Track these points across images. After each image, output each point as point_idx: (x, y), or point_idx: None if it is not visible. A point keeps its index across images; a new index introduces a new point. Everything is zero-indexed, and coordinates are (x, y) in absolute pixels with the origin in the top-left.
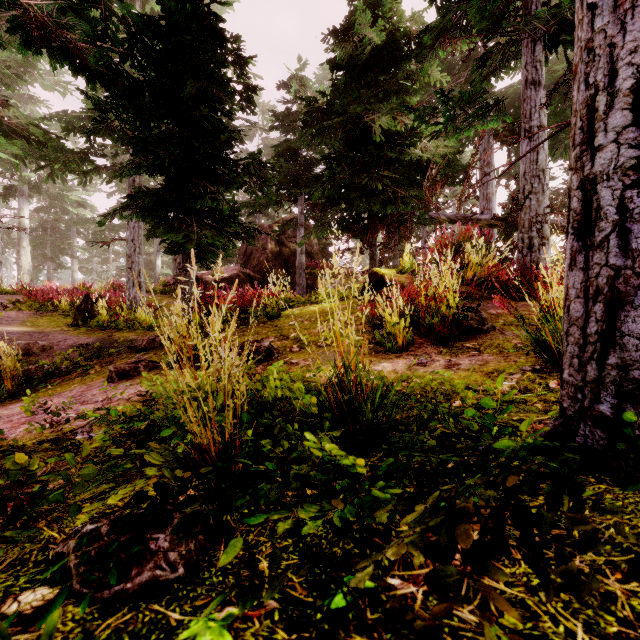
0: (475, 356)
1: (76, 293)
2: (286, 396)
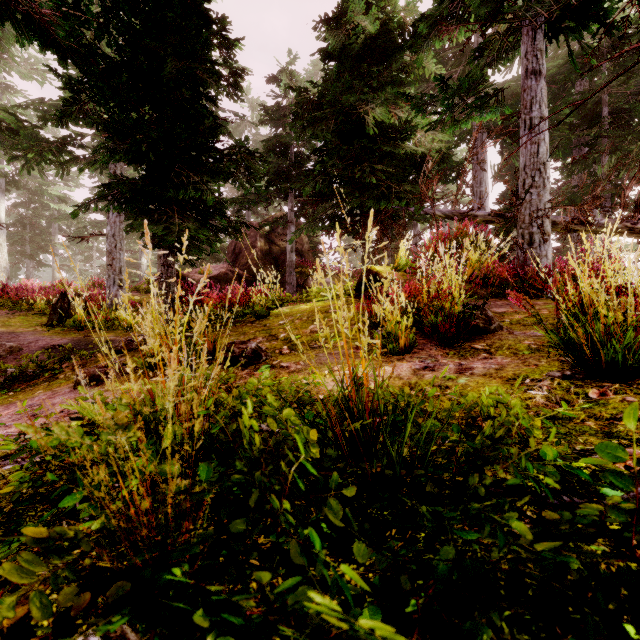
0: (487, 359)
1: (53, 291)
2: (271, 431)
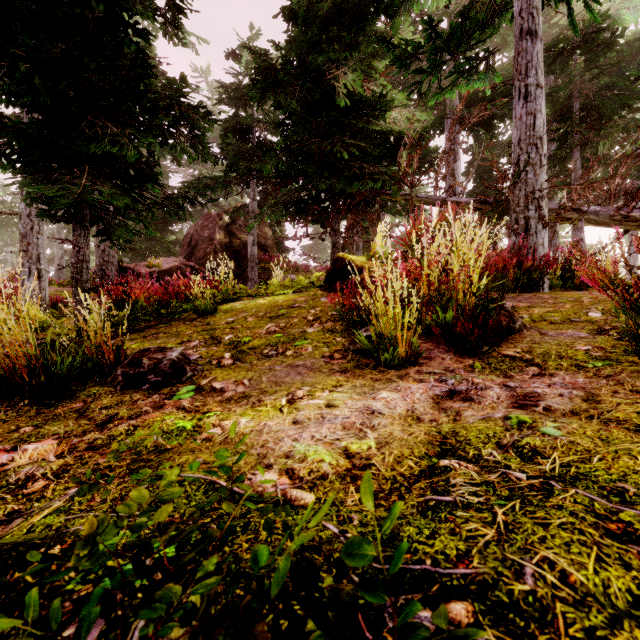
0: (546, 377)
1: None
2: None
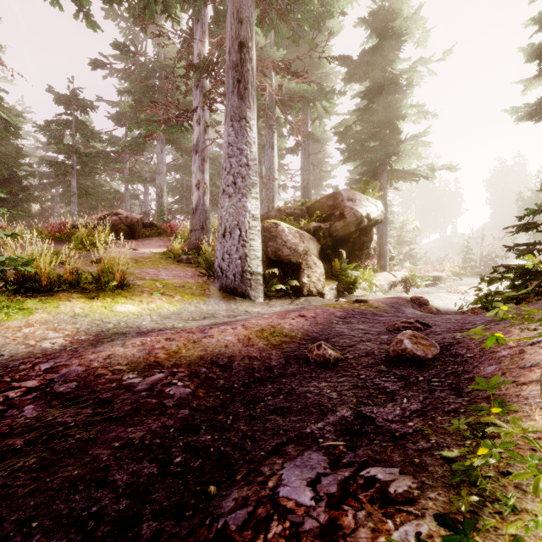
0: None
1: None
2: None
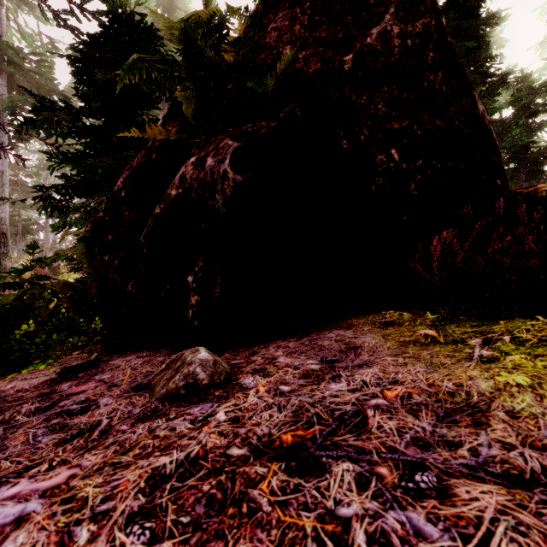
0: None
1: None
2: None
